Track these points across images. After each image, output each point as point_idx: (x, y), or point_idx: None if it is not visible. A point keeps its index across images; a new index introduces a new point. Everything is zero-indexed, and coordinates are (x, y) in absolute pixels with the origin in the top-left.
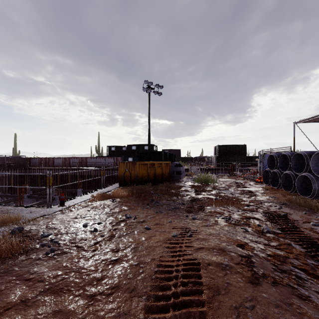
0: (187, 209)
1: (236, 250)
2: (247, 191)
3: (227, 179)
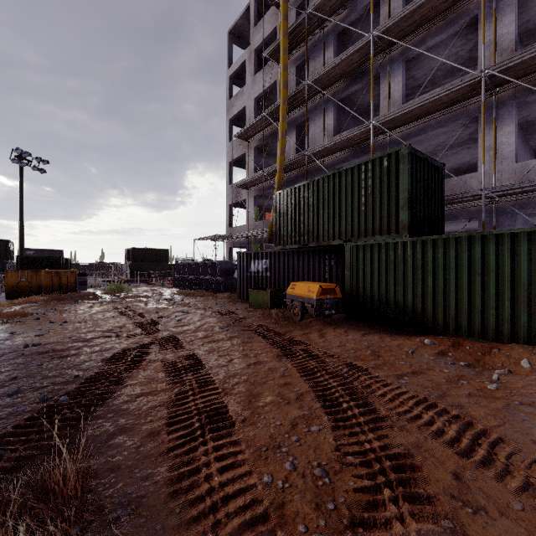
0: (111, 301)
1: (142, 303)
2: (158, 292)
3: (143, 288)
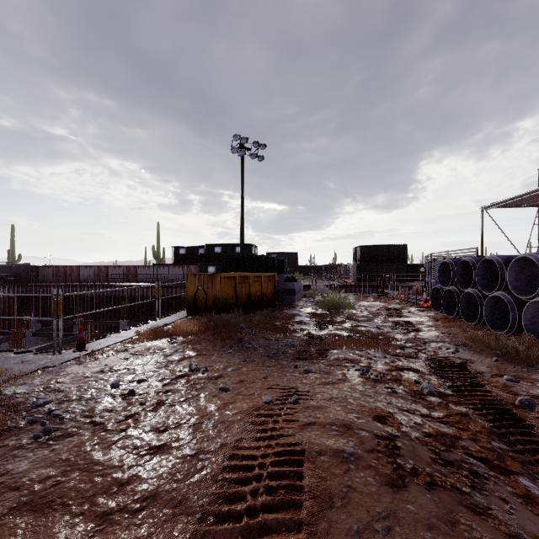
0: (298, 354)
1: (370, 426)
2: (404, 322)
3: (373, 303)
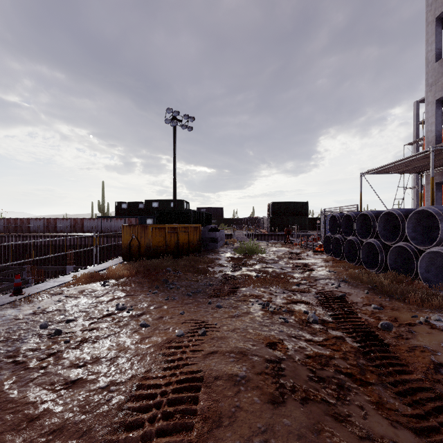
0: (213, 292)
1: (263, 352)
2: (302, 264)
3: (280, 248)
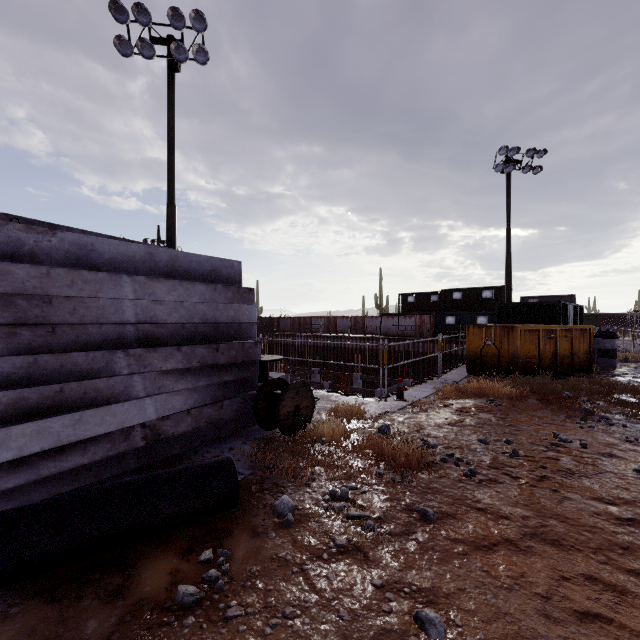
0: None
1: None
2: None
3: None
